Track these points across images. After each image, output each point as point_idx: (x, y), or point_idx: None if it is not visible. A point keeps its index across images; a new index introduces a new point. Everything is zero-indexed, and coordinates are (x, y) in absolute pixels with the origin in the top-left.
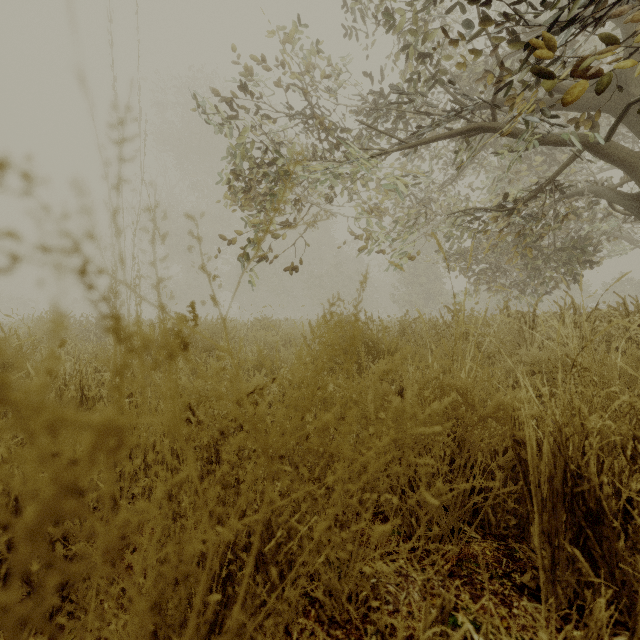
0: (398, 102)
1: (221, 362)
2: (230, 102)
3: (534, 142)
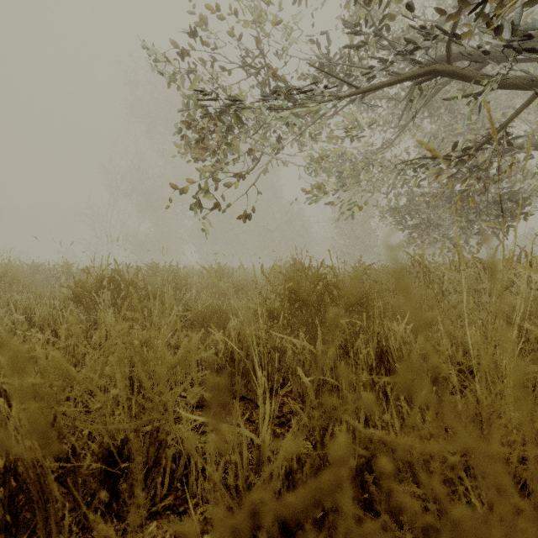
0: (351, 46)
1: (127, 324)
2: (182, 51)
3: (493, 83)
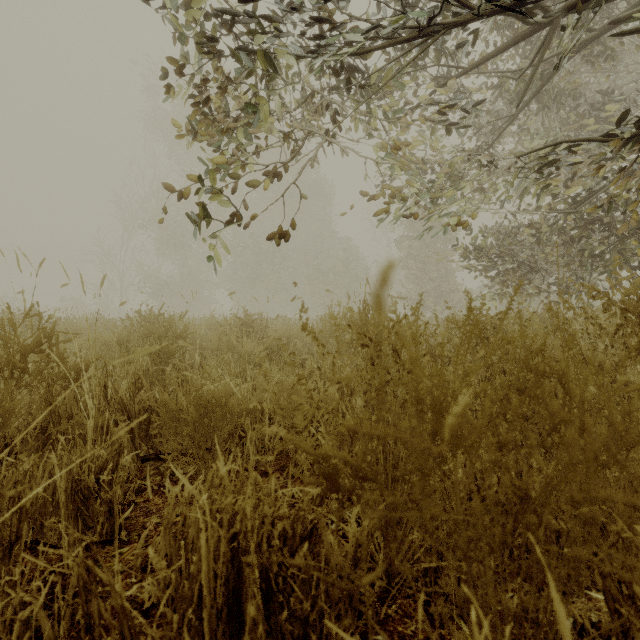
0: None
1: None
2: None
3: None
